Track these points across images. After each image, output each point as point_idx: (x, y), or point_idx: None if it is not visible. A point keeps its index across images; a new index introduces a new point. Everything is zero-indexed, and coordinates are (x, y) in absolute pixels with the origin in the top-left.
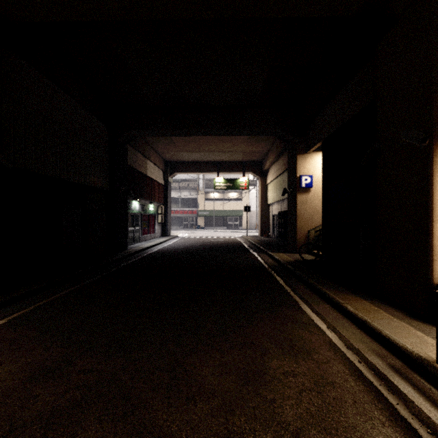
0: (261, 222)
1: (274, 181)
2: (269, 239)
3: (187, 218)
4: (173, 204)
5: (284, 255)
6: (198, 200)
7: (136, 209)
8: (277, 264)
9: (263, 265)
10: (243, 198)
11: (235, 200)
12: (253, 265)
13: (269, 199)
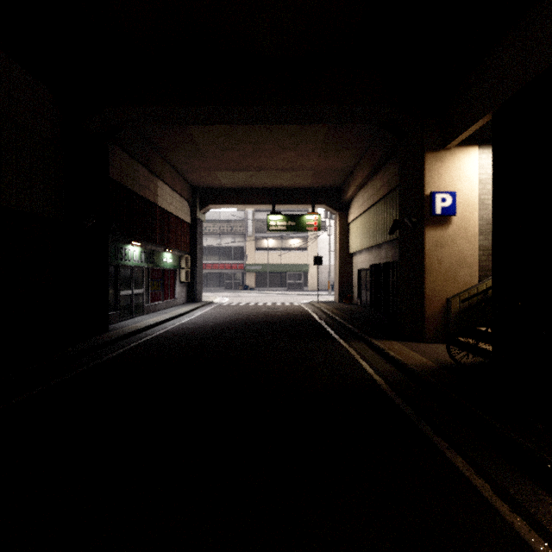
0: (340, 281)
1: (361, 215)
2: (355, 307)
3: (231, 275)
4: (211, 255)
5: (404, 348)
6: (245, 249)
7: (136, 260)
8: (403, 376)
9: (374, 381)
10: (310, 246)
11: (297, 250)
12: (352, 381)
13: (353, 245)
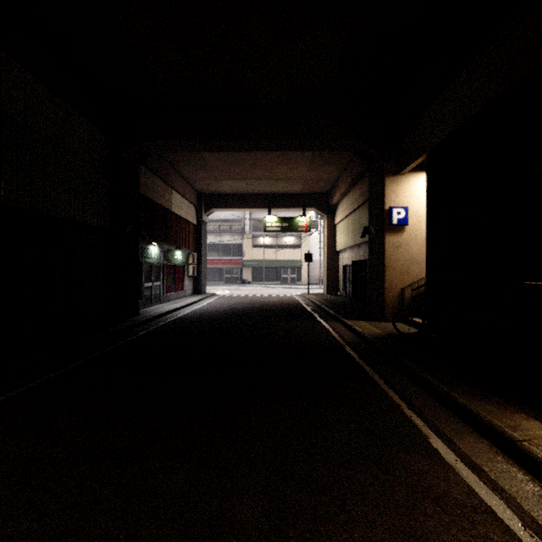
0: (328, 276)
1: (345, 219)
2: (340, 298)
3: (230, 270)
4: (211, 251)
5: (367, 325)
6: (243, 246)
7: (155, 258)
8: (360, 340)
9: (338, 343)
10: (303, 243)
11: (291, 247)
12: (323, 343)
13: (339, 244)
